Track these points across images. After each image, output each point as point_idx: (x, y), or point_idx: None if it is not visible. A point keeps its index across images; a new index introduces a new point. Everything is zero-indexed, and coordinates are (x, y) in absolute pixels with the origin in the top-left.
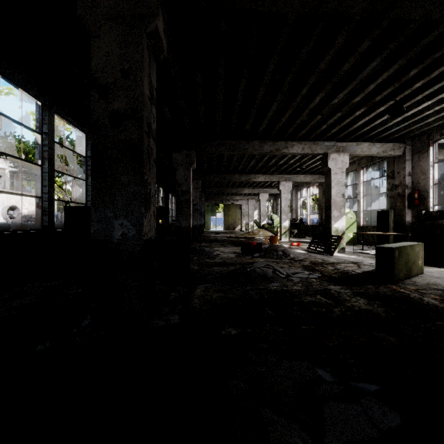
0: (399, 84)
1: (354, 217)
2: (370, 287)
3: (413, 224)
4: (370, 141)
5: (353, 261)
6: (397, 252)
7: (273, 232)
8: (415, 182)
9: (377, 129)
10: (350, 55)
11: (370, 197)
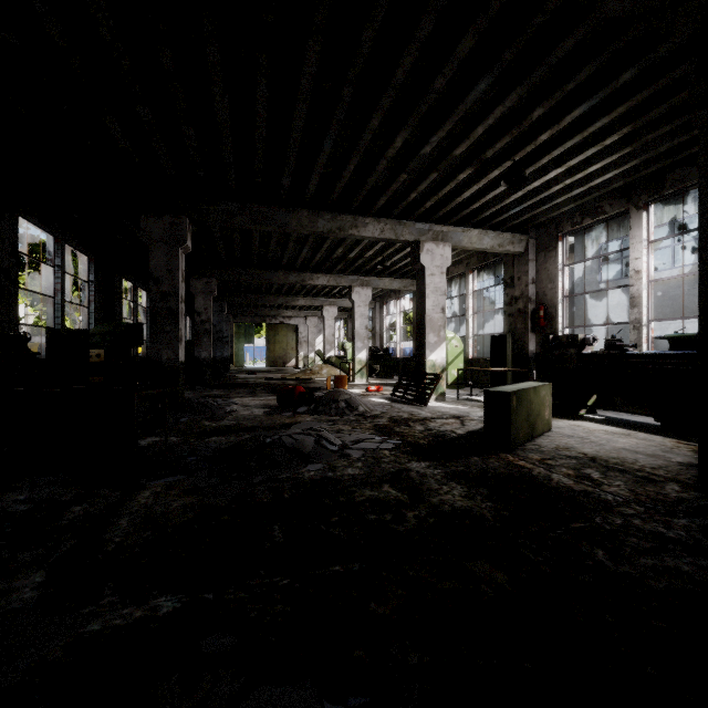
0: (519, 134)
1: (460, 345)
2: (475, 461)
3: (538, 355)
4: (481, 228)
5: (455, 415)
6: (515, 399)
7: (345, 370)
8: (541, 293)
9: (491, 208)
10: (445, 61)
11: (485, 317)
